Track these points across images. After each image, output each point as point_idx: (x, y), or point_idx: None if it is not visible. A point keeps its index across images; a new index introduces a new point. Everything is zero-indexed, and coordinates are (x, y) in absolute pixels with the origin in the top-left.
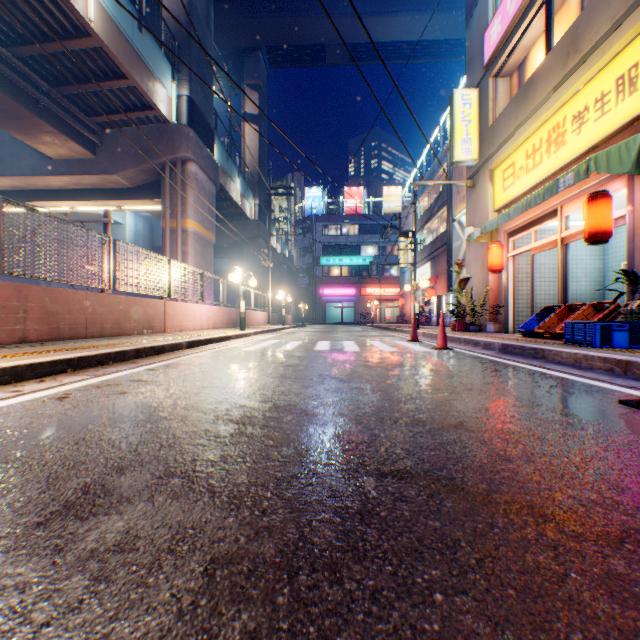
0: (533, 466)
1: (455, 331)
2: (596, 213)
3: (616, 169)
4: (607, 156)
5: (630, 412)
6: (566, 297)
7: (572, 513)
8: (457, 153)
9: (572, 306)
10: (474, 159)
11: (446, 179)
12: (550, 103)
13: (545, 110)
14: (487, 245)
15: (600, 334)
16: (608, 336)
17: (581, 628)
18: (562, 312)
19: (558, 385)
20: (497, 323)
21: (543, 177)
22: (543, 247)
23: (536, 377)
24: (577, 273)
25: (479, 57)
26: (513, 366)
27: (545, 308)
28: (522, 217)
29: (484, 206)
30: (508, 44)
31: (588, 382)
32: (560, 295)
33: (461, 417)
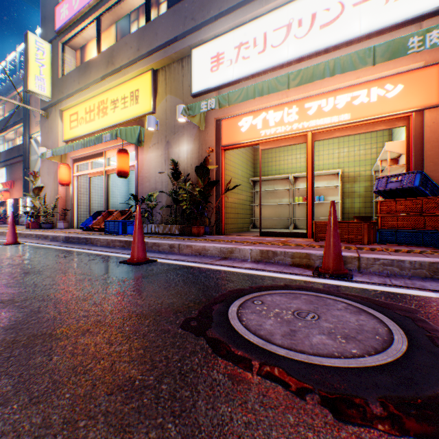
0: (58, 310)
1: (31, 228)
2: (123, 161)
3: (131, 140)
4: (127, 131)
5: (123, 266)
6: (109, 206)
7: (70, 326)
8: (33, 85)
9: (112, 211)
10: (49, 96)
11: (22, 101)
12: (100, 86)
13: (98, 88)
14: (59, 164)
15: (122, 227)
16: (126, 228)
17: (50, 380)
18: (107, 215)
19: (95, 259)
20: (67, 222)
21: (97, 130)
22: (97, 174)
23: (83, 256)
24: (117, 192)
25: (53, 21)
26: (71, 251)
27: (98, 212)
28: (84, 151)
29: (57, 135)
30: (75, 29)
31: (111, 254)
32: (106, 204)
33: (12, 294)
